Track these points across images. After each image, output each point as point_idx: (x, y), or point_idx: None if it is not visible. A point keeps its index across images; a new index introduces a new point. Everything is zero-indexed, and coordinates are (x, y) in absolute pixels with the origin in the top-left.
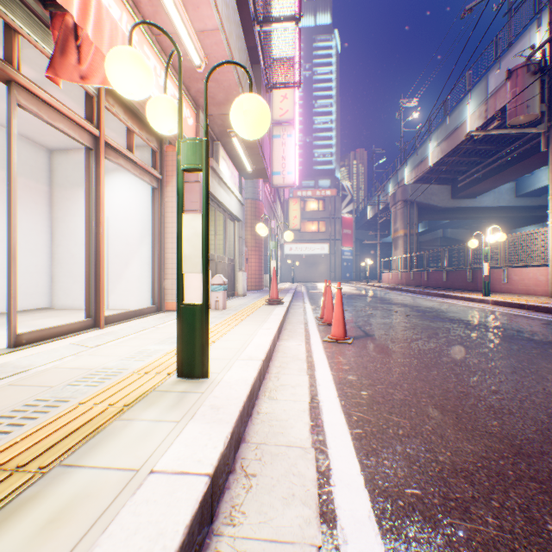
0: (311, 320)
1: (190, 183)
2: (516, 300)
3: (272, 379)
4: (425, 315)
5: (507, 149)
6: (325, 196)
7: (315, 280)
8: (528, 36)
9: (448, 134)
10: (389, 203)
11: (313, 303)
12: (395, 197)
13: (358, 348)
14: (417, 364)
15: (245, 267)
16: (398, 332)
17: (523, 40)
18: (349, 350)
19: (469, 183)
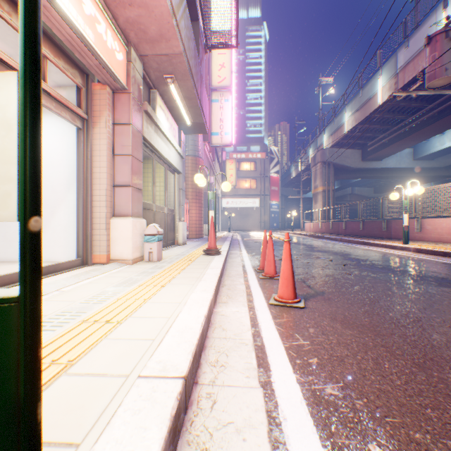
0: (251, 272)
1: (120, 125)
2: (437, 248)
3: (201, 407)
4: (361, 264)
5: (411, 118)
6: (256, 158)
7: (248, 229)
8: (434, 16)
9: (361, 104)
10: (310, 164)
11: (249, 251)
12: (315, 159)
13: (315, 316)
14: (409, 350)
15: (186, 218)
16: (348, 288)
17: (430, 20)
18: (306, 321)
19: (377, 147)
